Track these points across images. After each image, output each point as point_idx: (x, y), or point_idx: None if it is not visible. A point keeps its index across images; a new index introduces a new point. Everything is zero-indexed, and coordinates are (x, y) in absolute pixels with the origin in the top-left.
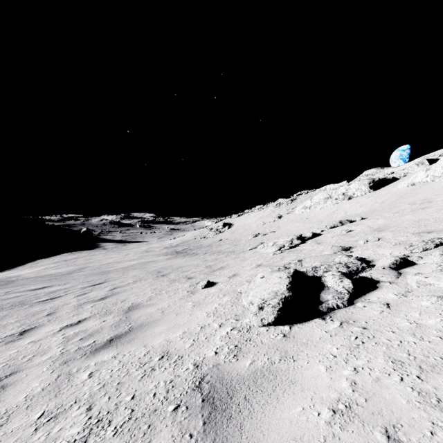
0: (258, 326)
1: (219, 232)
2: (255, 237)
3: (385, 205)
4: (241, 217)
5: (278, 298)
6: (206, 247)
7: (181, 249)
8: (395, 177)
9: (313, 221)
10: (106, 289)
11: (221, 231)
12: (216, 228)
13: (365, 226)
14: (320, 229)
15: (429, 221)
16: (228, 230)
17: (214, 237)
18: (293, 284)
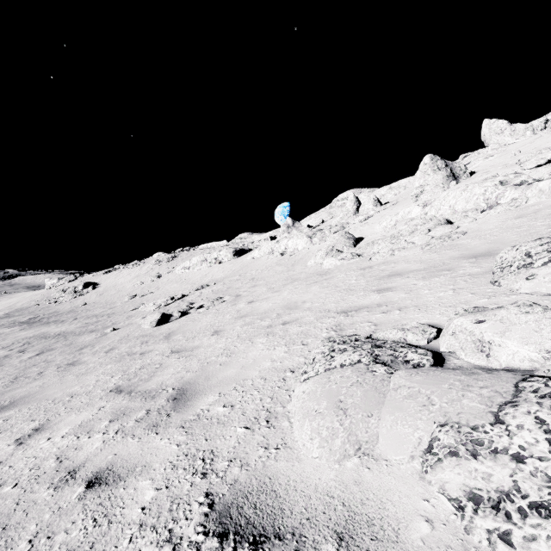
0: (150, 328)
1: (80, 295)
2: (132, 298)
3: (232, 274)
4: (109, 274)
5: (157, 319)
6: (69, 313)
7: (25, 319)
8: (251, 248)
9: (189, 282)
10: (2, 351)
11: (83, 293)
12: (73, 289)
13: (211, 290)
14: (190, 291)
15: (231, 289)
16: (92, 291)
17: (73, 301)
18: (162, 316)
